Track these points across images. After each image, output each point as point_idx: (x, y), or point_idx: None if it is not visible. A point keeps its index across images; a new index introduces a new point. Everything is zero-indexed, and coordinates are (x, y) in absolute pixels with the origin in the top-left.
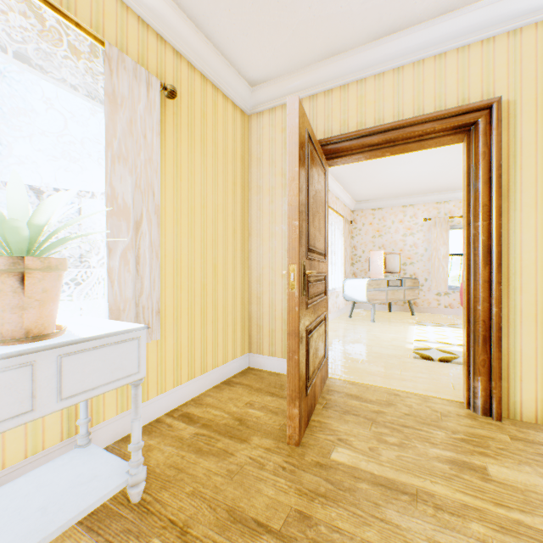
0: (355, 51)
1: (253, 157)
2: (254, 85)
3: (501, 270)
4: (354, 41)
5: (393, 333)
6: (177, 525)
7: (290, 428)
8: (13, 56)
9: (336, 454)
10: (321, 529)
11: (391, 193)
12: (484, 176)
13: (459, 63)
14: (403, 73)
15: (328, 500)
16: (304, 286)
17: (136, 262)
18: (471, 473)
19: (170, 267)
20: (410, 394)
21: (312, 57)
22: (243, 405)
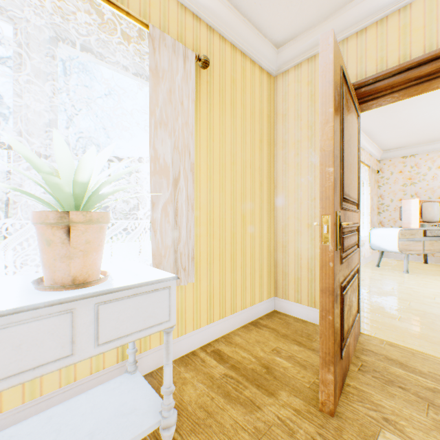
0: None
1: (278, 114)
2: (279, 46)
3: None
4: None
5: (434, 287)
6: None
7: (323, 394)
8: (84, 51)
9: None
10: None
11: (427, 138)
12: None
13: None
14: None
15: None
16: (338, 239)
17: (174, 214)
18: None
19: (204, 218)
20: None
21: None
22: (270, 351)
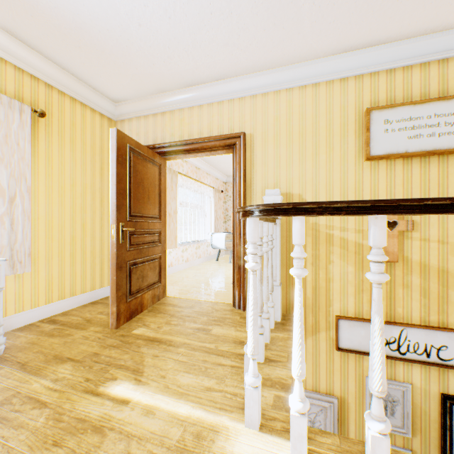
0: (176, 92)
1: None
2: (117, 102)
3: (244, 227)
4: (173, 86)
5: None
6: (21, 363)
7: (112, 319)
8: None
9: (136, 330)
10: (102, 357)
11: None
12: (238, 174)
13: (229, 108)
14: (203, 109)
15: (115, 347)
16: (123, 237)
17: (11, 223)
18: (202, 332)
19: (43, 226)
20: (208, 302)
21: (150, 91)
22: (96, 313)
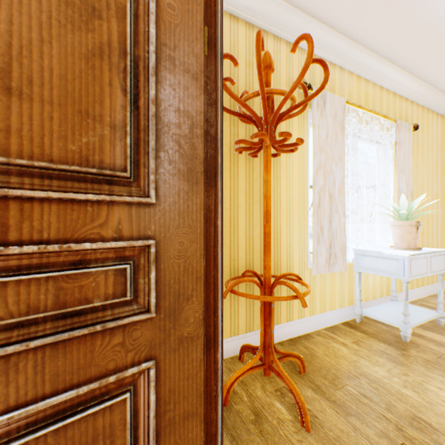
0: None
1: None
2: None
3: None
4: None
5: None
6: None
7: None
8: (362, 139)
9: None
10: None
11: None
12: None
13: None
14: None
15: None
16: None
17: None
18: None
19: None
20: None
21: None
22: None
